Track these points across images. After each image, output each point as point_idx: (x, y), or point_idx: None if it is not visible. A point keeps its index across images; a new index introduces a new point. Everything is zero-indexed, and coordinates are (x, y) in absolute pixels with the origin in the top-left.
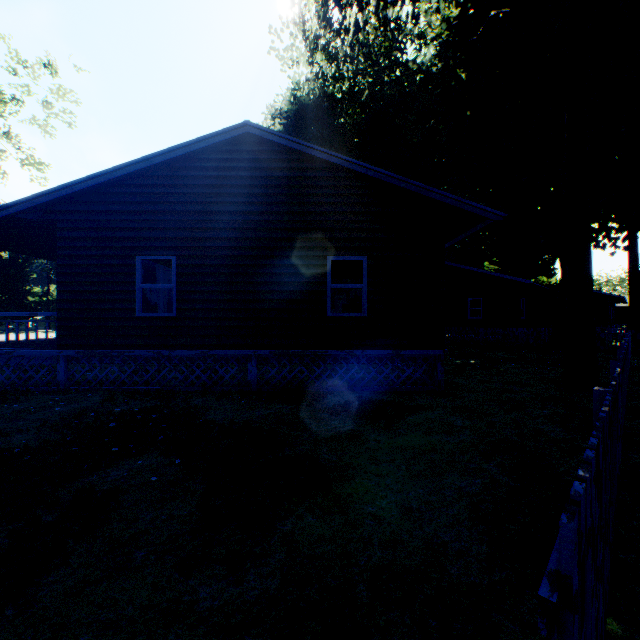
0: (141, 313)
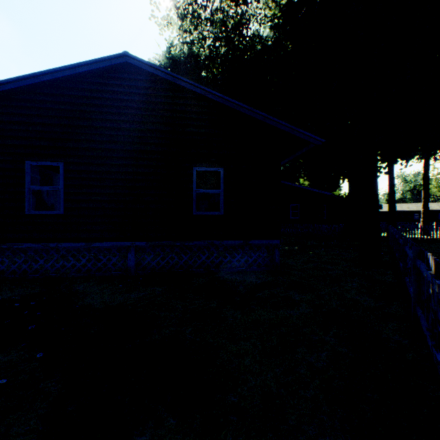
0: (30, 211)
